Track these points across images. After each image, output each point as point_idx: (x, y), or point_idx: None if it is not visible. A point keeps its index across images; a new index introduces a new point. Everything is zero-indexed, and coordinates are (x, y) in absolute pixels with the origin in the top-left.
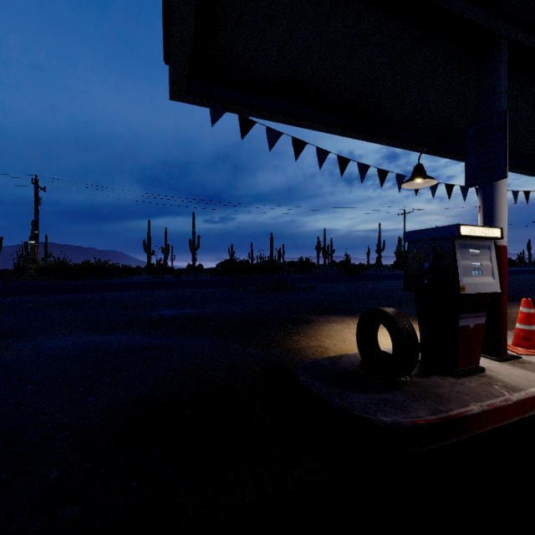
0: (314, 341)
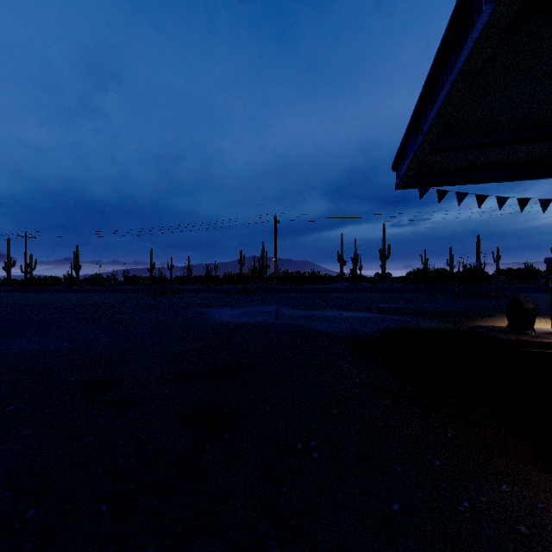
0: (492, 325)
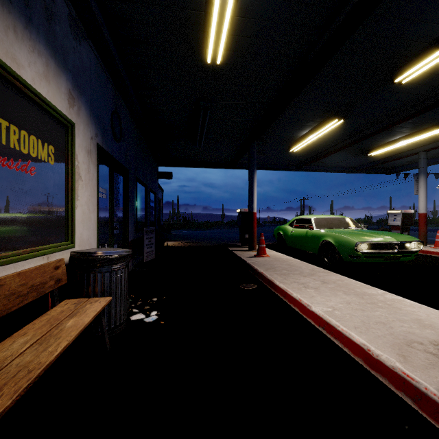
0: None
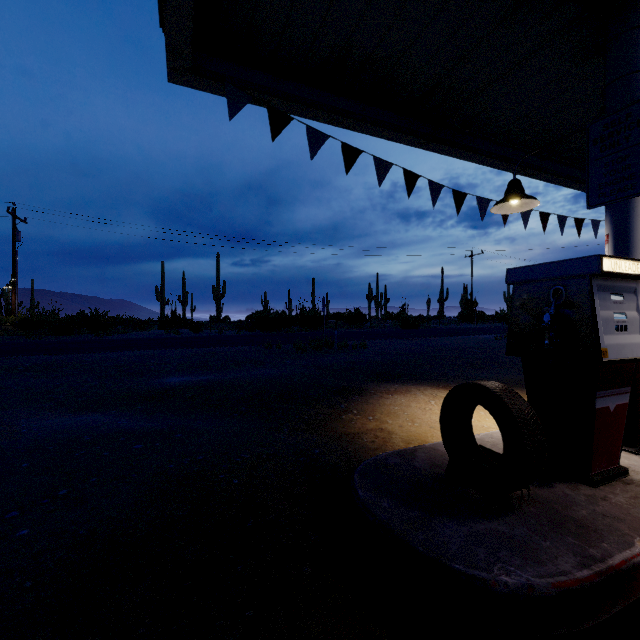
0: (372, 421)
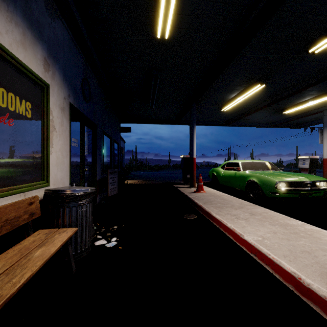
0: None
